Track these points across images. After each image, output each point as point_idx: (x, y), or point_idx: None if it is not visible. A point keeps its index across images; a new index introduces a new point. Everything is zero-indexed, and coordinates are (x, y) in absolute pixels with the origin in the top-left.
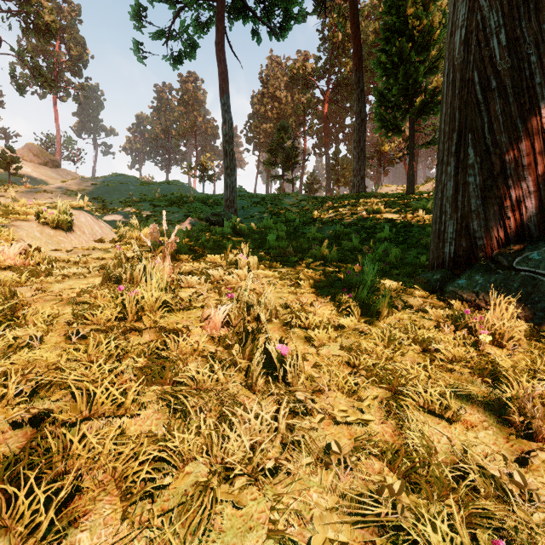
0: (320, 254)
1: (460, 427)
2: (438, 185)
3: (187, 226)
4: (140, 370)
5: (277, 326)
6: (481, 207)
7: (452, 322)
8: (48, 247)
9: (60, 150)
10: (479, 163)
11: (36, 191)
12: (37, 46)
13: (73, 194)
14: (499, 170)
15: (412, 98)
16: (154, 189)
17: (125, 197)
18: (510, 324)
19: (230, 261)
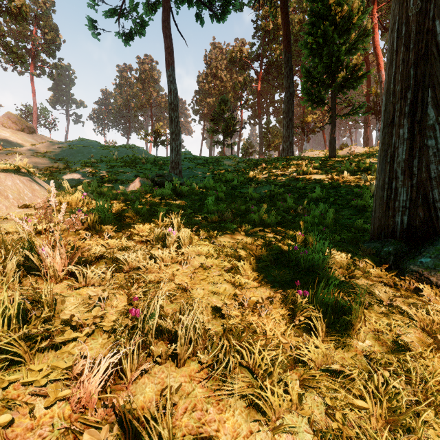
0: (259, 218)
1: None
2: (385, 148)
3: (136, 186)
4: None
5: (204, 365)
6: None
7: None
8: None
9: (36, 118)
10: None
11: (7, 153)
12: (17, 31)
13: (41, 156)
14: None
15: (334, 74)
16: (113, 152)
17: (87, 159)
18: None
19: (157, 235)
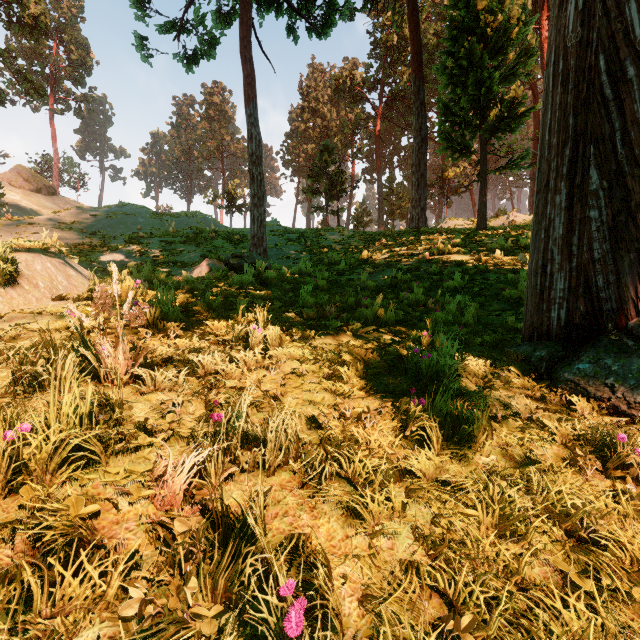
0: (372, 313)
1: None
2: (539, 221)
3: (203, 270)
4: None
5: (297, 475)
6: (609, 254)
7: (591, 450)
8: None
9: (57, 174)
10: (606, 189)
11: (19, 223)
12: (30, 48)
13: (67, 228)
14: (639, 200)
15: (484, 112)
16: (168, 222)
17: (132, 232)
18: None
19: (238, 334)
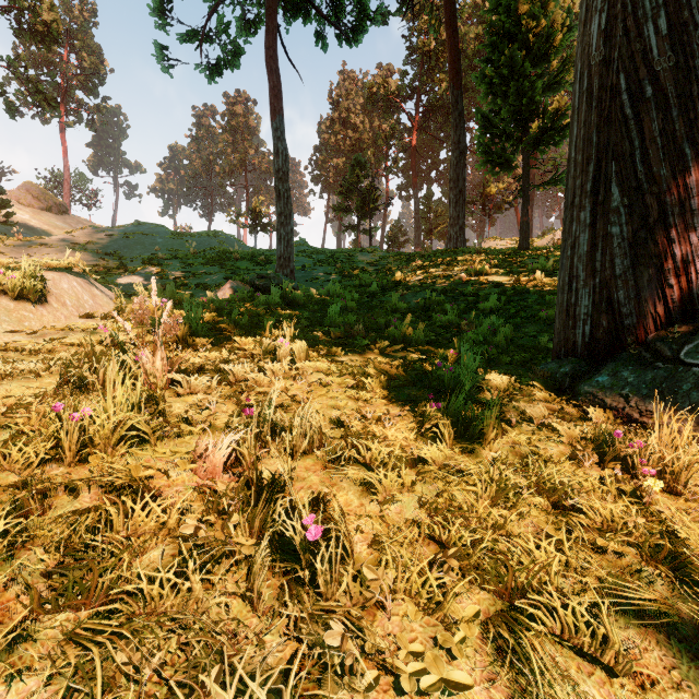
0: (401, 333)
1: (630, 684)
2: (566, 238)
3: (227, 293)
4: (47, 574)
5: (321, 461)
6: (630, 270)
7: (594, 448)
8: (1, 327)
9: (68, 191)
10: (626, 206)
11: (31, 244)
12: (39, 55)
13: (81, 249)
14: (657, 217)
15: (526, 123)
16: (189, 242)
17: (150, 253)
18: (688, 458)
19: (265, 348)
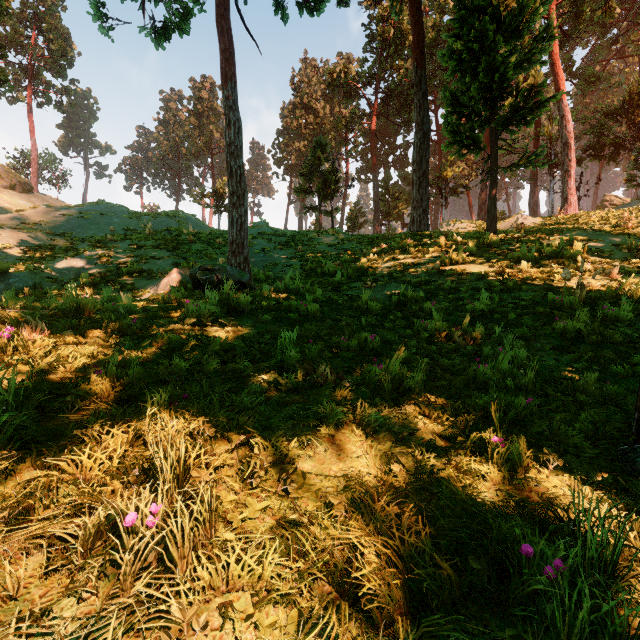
0: (389, 373)
1: None
2: None
3: (170, 283)
4: None
5: None
6: None
7: None
8: None
9: (36, 170)
10: None
11: None
12: (5, 36)
13: (29, 229)
14: None
15: (496, 102)
16: (146, 222)
17: (104, 234)
18: None
19: (100, 520)
